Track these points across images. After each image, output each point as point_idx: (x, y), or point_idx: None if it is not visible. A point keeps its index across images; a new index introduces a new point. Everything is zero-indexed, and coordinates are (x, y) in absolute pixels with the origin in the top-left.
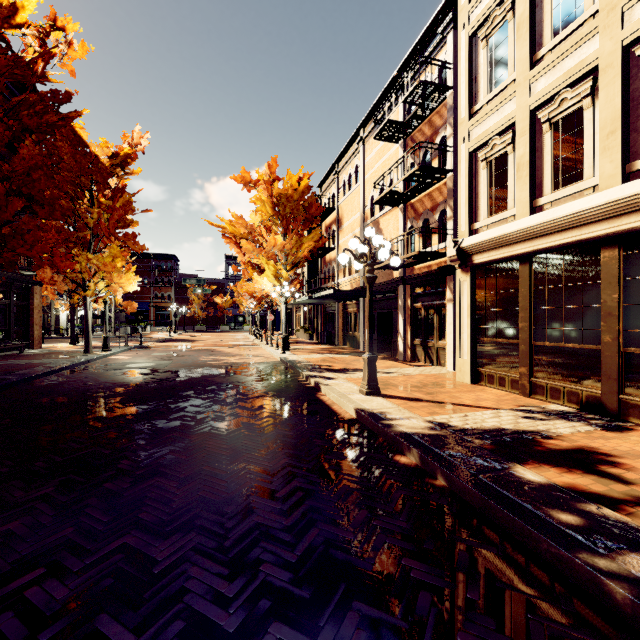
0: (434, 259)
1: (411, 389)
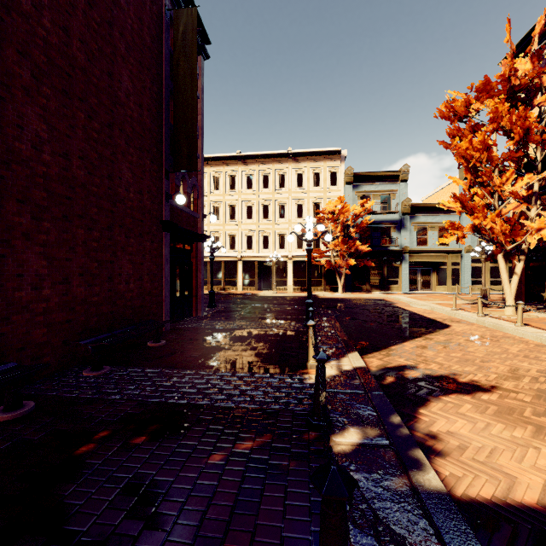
0: None
1: None
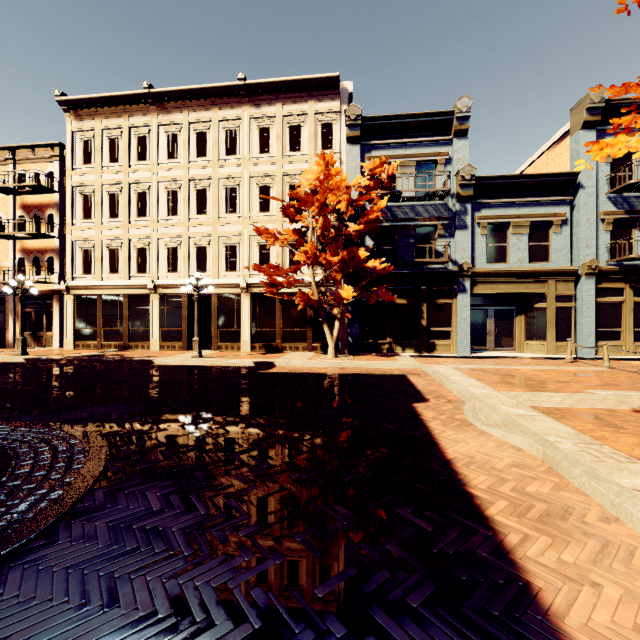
0: (45, 284)
1: (43, 353)
